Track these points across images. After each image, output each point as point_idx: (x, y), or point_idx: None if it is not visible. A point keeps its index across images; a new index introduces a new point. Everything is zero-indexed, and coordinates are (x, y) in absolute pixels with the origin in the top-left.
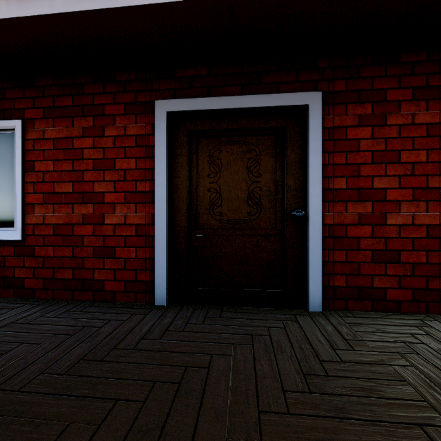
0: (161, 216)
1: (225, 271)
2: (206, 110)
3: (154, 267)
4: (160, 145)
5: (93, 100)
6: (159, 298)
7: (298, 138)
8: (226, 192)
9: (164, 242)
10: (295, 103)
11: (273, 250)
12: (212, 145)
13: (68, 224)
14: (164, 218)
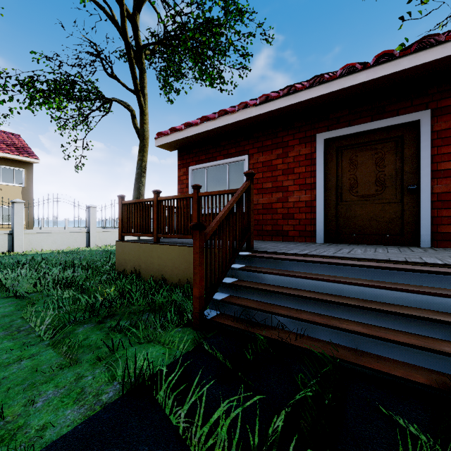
0: (320, 195)
1: (360, 225)
2: (347, 134)
3: (315, 223)
4: (319, 158)
5: (282, 140)
6: (319, 239)
7: (412, 140)
8: (360, 179)
9: (322, 209)
10: (409, 120)
11: (394, 211)
12: (351, 153)
13: (269, 203)
14: (322, 196)
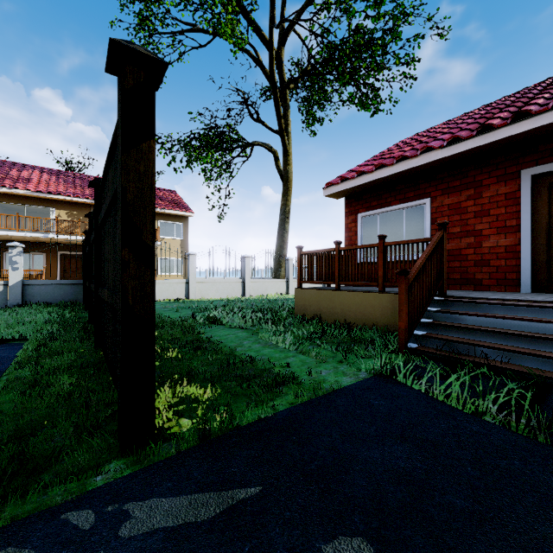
0: (526, 239)
1: None
2: None
3: (519, 270)
4: (524, 197)
5: (474, 179)
6: (524, 288)
7: None
8: None
9: (528, 254)
10: None
11: None
12: None
13: (457, 249)
14: (528, 240)
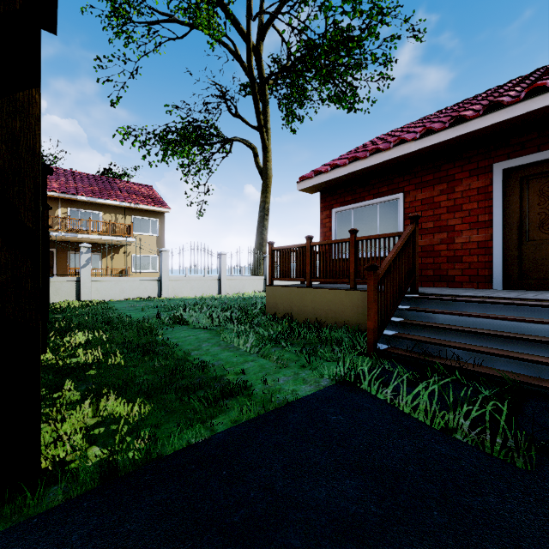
0: (498, 234)
1: None
2: (536, 161)
3: (491, 266)
4: (496, 191)
5: (447, 173)
6: (496, 285)
7: None
8: None
9: (500, 250)
10: None
11: None
12: (541, 183)
13: (430, 245)
14: (500, 236)
